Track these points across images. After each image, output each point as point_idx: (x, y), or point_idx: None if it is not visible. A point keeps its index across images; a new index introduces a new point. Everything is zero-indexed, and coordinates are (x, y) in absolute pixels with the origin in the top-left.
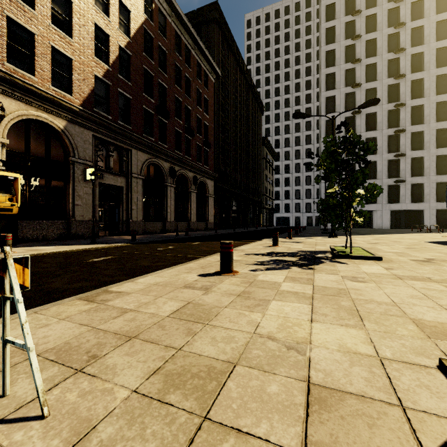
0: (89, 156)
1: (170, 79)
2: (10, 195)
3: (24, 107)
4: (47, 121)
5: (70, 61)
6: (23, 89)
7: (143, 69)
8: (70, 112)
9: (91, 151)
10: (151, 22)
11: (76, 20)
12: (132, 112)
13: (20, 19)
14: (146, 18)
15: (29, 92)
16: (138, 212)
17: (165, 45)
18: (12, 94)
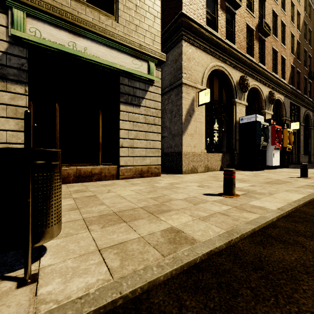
0: (288, 115)
1: (312, 50)
2: (288, 141)
3: (275, 93)
4: (279, 99)
5: (283, 60)
6: (277, 84)
7: (303, 50)
8: (285, 91)
9: (289, 112)
10: (306, 14)
11: (286, 35)
12: (300, 81)
13: (274, 47)
14: (304, 14)
15: (278, 85)
16: (301, 149)
17: (310, 26)
18: (273, 88)
